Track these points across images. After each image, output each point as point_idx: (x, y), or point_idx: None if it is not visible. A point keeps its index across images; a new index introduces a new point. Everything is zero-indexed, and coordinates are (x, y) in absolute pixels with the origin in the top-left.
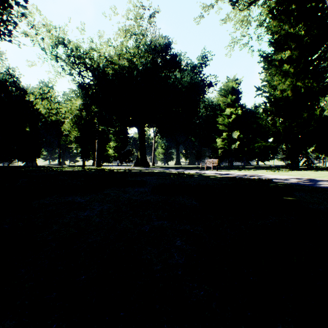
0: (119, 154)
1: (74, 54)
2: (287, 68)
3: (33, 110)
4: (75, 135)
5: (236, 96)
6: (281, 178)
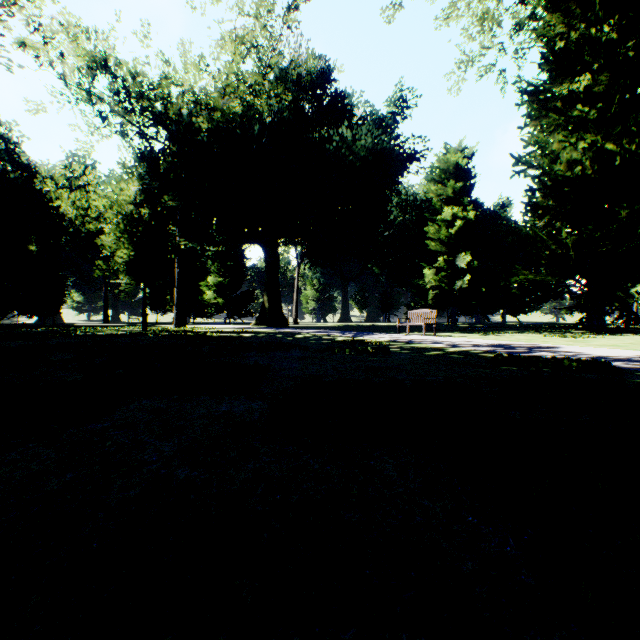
0: (226, 300)
1: (129, 89)
2: (582, 114)
3: (48, 210)
4: (125, 258)
5: (464, 183)
6: (615, 355)
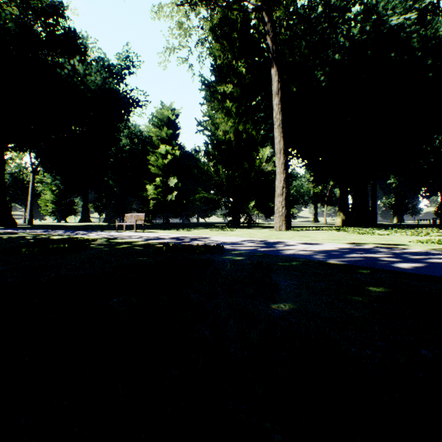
0: None
1: None
2: (230, 106)
3: None
4: None
5: (174, 131)
6: (232, 241)
